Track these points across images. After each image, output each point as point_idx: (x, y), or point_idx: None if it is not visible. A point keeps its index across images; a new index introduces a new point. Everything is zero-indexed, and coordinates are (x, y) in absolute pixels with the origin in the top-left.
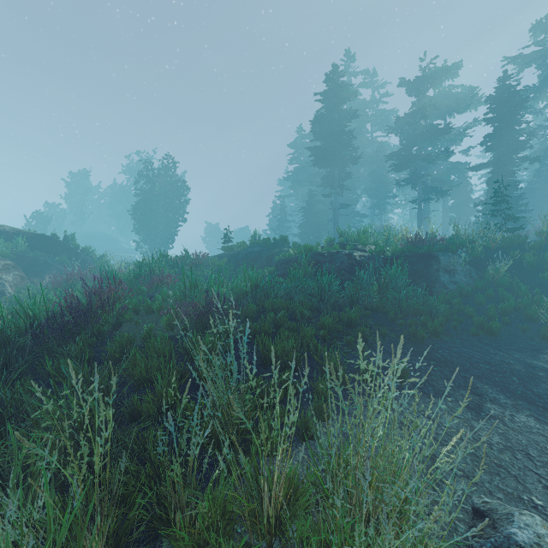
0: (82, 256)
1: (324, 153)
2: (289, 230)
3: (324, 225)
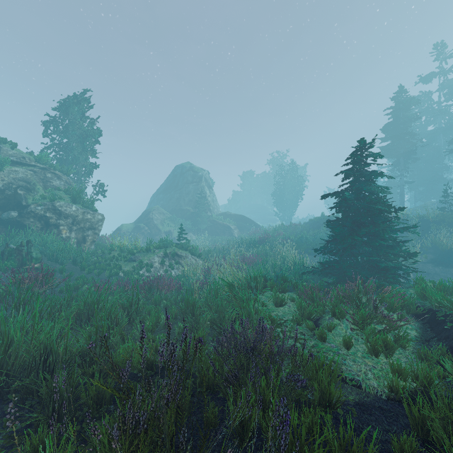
0: (255, 223)
1: (389, 150)
2: None
3: None
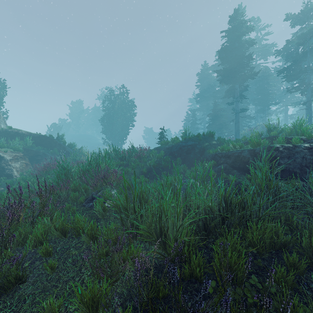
0: (67, 149)
1: (229, 73)
2: (198, 130)
3: (225, 125)
